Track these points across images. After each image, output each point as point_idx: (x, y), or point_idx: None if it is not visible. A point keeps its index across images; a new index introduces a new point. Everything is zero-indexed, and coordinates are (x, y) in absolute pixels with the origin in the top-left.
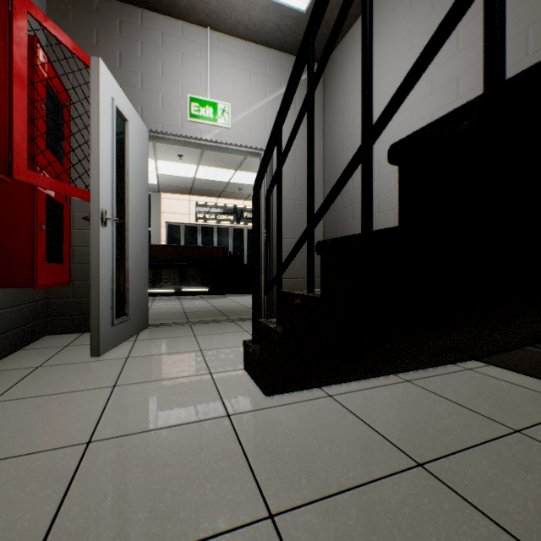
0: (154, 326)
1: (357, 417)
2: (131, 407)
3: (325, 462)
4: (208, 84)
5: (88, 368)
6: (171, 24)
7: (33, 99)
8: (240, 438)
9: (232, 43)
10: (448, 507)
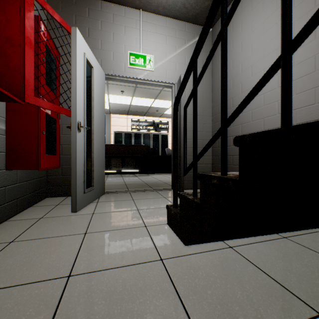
0: (108, 193)
1: (255, 266)
2: (96, 249)
3: (241, 306)
4: (140, 44)
5: (69, 220)
6: (118, 9)
7: (38, 54)
8: (172, 279)
9: (154, 18)
10: None
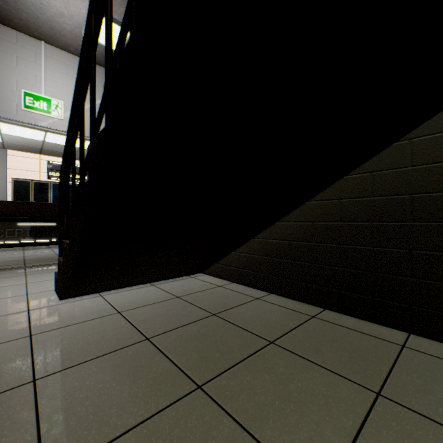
0: None
1: (107, 302)
2: None
3: (73, 318)
4: (42, 84)
5: None
6: (6, 32)
7: None
8: (31, 317)
9: (65, 56)
10: (116, 321)
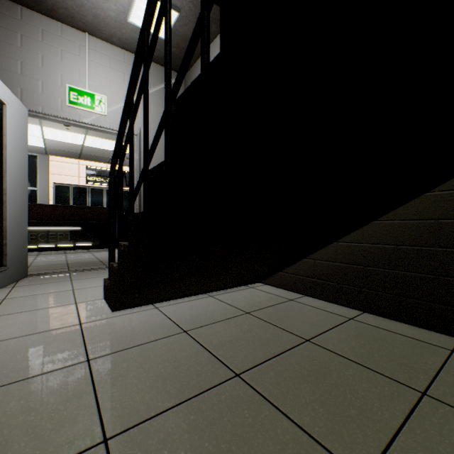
0: (34, 275)
1: (166, 316)
2: (4, 327)
3: (133, 337)
4: (86, 78)
5: None
6: (51, 24)
7: None
8: (84, 333)
9: (108, 48)
10: (185, 344)
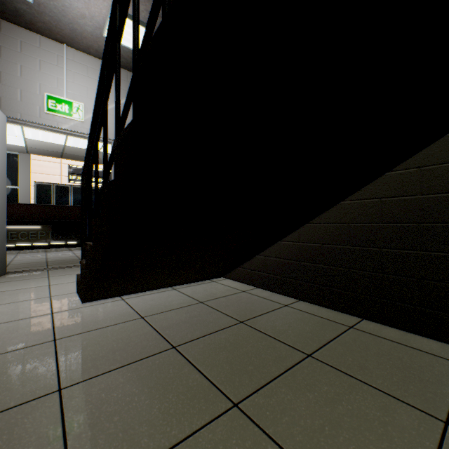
0: (13, 273)
1: (129, 306)
2: None
3: (96, 322)
4: (64, 86)
5: None
6: (29, 36)
7: None
8: (54, 320)
9: (86, 58)
10: (140, 327)
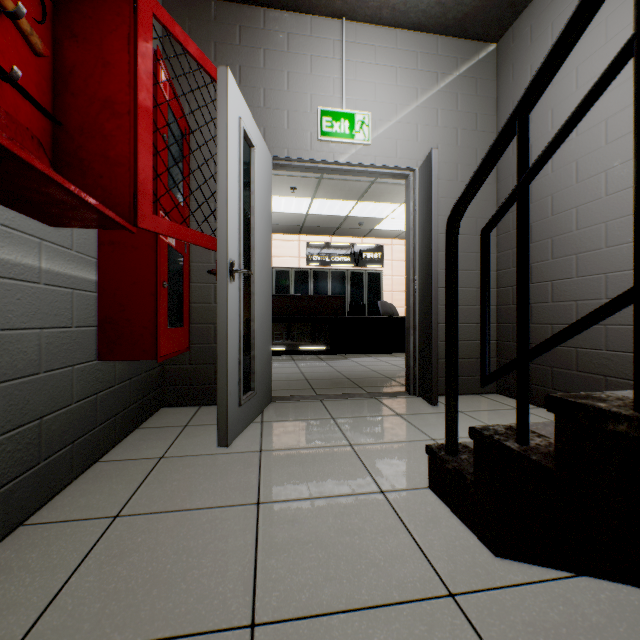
0: (277, 400)
1: None
2: (292, 550)
3: None
4: (343, 90)
5: (217, 465)
6: (297, 22)
7: (155, 128)
8: None
9: (372, 33)
10: None
